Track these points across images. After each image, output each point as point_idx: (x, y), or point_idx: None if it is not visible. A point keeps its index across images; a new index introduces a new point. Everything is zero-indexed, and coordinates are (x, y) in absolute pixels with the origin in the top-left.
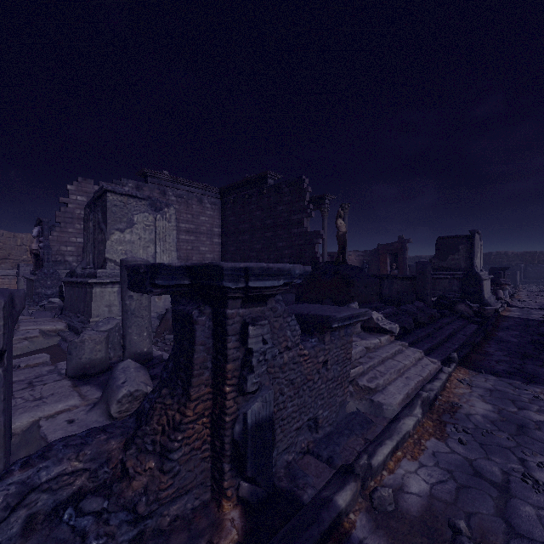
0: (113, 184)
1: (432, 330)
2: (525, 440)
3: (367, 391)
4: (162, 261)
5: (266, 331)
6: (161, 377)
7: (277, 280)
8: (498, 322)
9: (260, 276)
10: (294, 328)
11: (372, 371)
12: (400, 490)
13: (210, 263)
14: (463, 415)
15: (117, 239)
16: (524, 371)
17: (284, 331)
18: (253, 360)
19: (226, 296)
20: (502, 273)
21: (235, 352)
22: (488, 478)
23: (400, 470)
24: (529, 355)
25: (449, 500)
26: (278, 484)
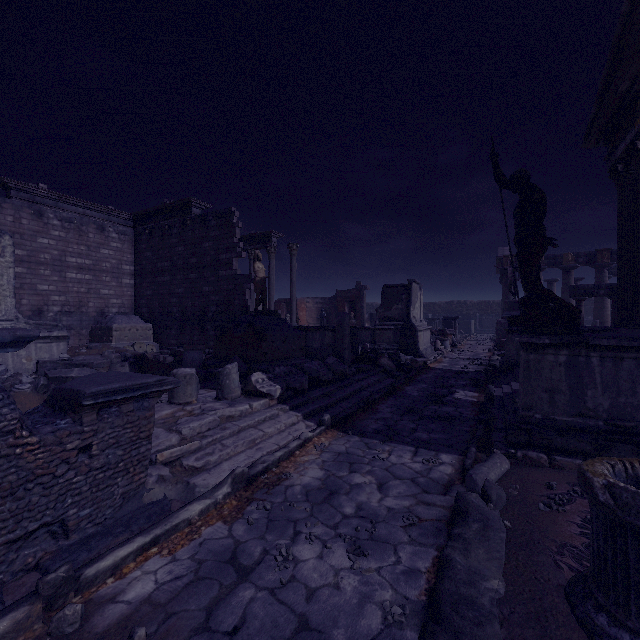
0: None
1: (333, 388)
2: (322, 509)
3: (191, 471)
4: None
5: None
6: None
7: None
8: (418, 375)
9: None
10: None
11: (214, 446)
12: (112, 599)
13: None
14: (284, 487)
15: None
16: (393, 428)
17: None
18: None
19: None
20: (453, 322)
21: None
22: (240, 563)
23: (138, 572)
24: (412, 410)
25: (164, 601)
26: None
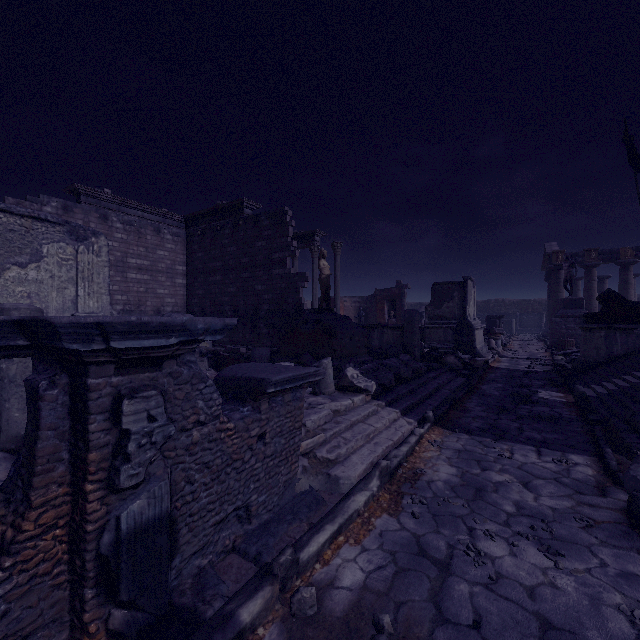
0: (27, 201)
1: (415, 386)
2: (480, 506)
3: (326, 463)
4: (88, 307)
5: (155, 405)
6: (8, 475)
7: (165, 337)
8: (486, 374)
9: (131, 334)
10: (210, 397)
11: (336, 439)
12: (331, 585)
13: (37, 318)
14: (425, 482)
15: (15, 277)
16: (497, 426)
17: (193, 401)
18: (132, 445)
19: (84, 360)
20: (498, 321)
21: (104, 435)
22: (431, 556)
23: (338, 559)
24: (505, 409)
25: (382, 589)
26: (178, 601)
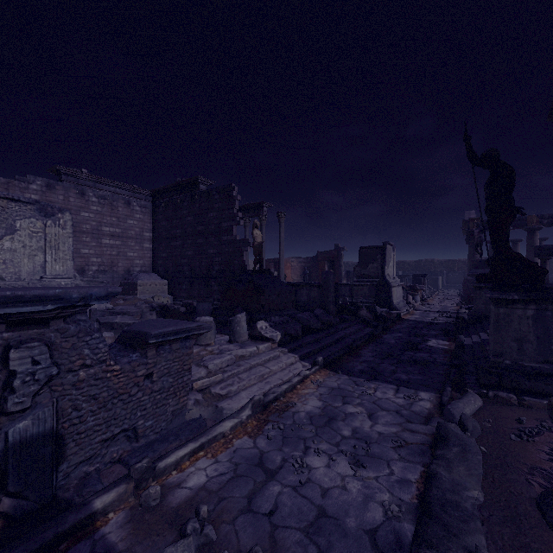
0: (16, 180)
1: (322, 335)
2: (324, 431)
3: (218, 398)
4: (54, 271)
5: (39, 353)
6: None
7: (43, 305)
8: (393, 325)
9: (10, 303)
10: (97, 346)
11: (233, 379)
12: (178, 486)
13: None
14: (291, 413)
15: None
16: (376, 369)
17: (80, 349)
18: (18, 381)
19: None
20: (423, 279)
21: None
22: (266, 467)
23: (192, 468)
24: (391, 355)
25: (215, 489)
26: (61, 495)
